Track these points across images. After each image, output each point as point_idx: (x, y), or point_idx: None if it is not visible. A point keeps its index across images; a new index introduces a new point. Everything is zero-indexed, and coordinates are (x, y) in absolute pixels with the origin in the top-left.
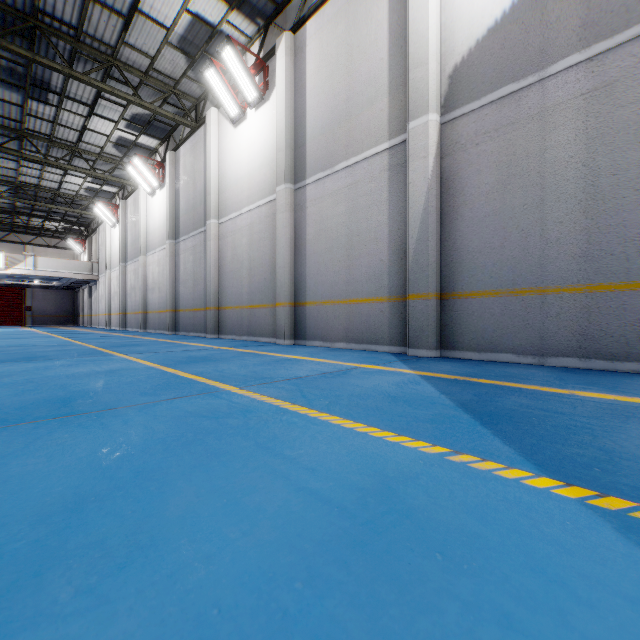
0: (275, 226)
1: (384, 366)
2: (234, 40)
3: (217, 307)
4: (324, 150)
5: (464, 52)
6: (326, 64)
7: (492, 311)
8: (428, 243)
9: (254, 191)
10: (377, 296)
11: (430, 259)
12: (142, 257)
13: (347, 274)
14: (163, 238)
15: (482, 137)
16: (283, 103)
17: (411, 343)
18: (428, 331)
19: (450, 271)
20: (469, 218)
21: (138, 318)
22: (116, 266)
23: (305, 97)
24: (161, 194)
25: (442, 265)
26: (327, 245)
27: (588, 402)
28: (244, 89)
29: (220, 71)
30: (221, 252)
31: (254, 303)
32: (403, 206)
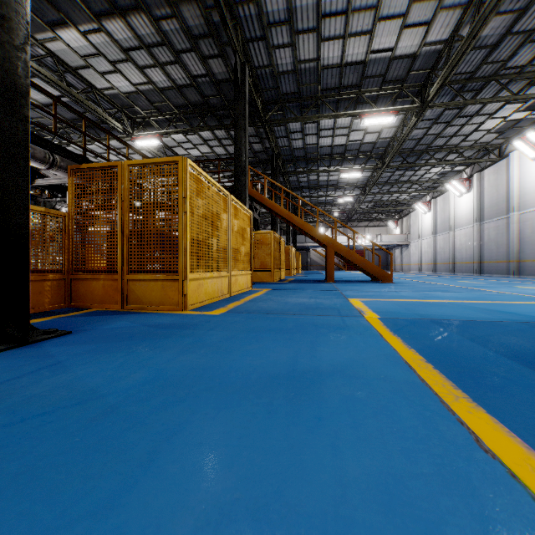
0: None
1: None
2: None
3: (517, 260)
4: None
5: None
6: None
7: None
8: None
9: None
10: None
11: None
12: (451, 232)
13: None
14: (469, 221)
15: None
16: None
17: None
18: None
19: None
20: None
21: (446, 266)
22: (426, 236)
23: None
24: (467, 196)
25: None
26: None
27: None
28: None
29: (523, 140)
30: (520, 230)
31: None
32: None
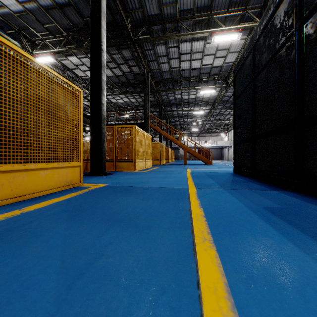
0: None
1: None
2: None
3: None
4: None
5: None
6: None
7: None
8: None
9: None
10: None
11: None
12: None
13: None
14: None
15: None
16: None
17: None
18: None
19: None
20: None
21: None
22: None
23: None
24: None
25: None
26: None
27: None
28: None
29: None
30: None
31: None
32: None
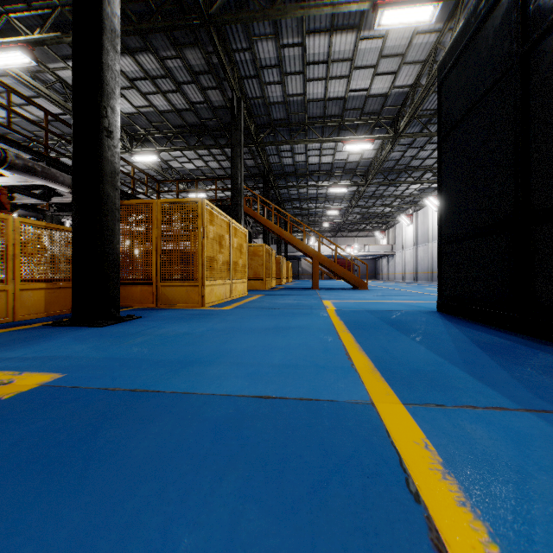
0: None
1: None
2: None
3: None
4: None
5: None
6: None
7: None
8: None
9: None
10: None
11: None
12: (430, 244)
13: None
14: None
15: None
16: None
17: None
18: None
19: None
20: None
21: (426, 275)
22: (409, 247)
23: None
24: None
25: None
26: None
27: None
28: None
29: None
30: None
31: None
32: None
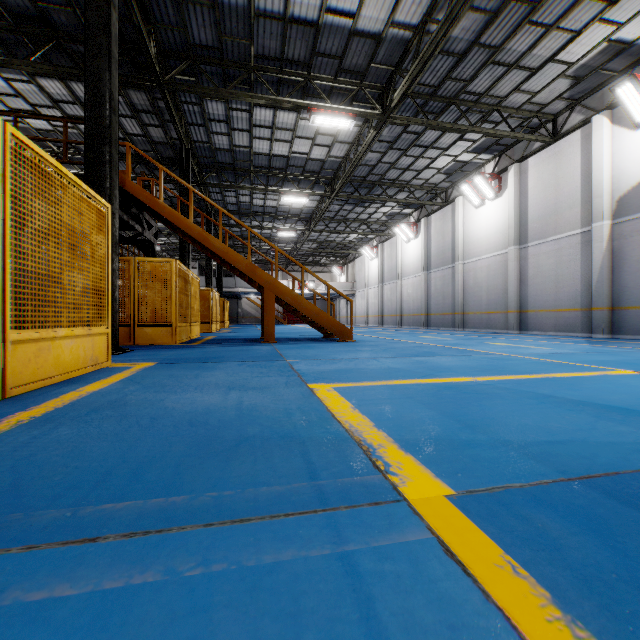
0: (506, 268)
1: (571, 338)
2: (482, 173)
3: (462, 312)
4: (540, 229)
5: (623, 191)
6: (541, 183)
7: (638, 316)
8: (602, 283)
9: (490, 247)
10: (574, 308)
11: (603, 291)
12: (399, 281)
13: (555, 296)
14: (416, 269)
15: (633, 233)
16: (512, 202)
17: (592, 331)
18: (602, 325)
19: (616, 296)
20: (626, 271)
21: (394, 319)
22: (373, 285)
23: (527, 199)
24: (415, 242)
25: (611, 293)
26: (542, 280)
27: (635, 343)
28: (486, 193)
29: (471, 185)
30: (465, 280)
31: (490, 310)
32: (589, 263)
